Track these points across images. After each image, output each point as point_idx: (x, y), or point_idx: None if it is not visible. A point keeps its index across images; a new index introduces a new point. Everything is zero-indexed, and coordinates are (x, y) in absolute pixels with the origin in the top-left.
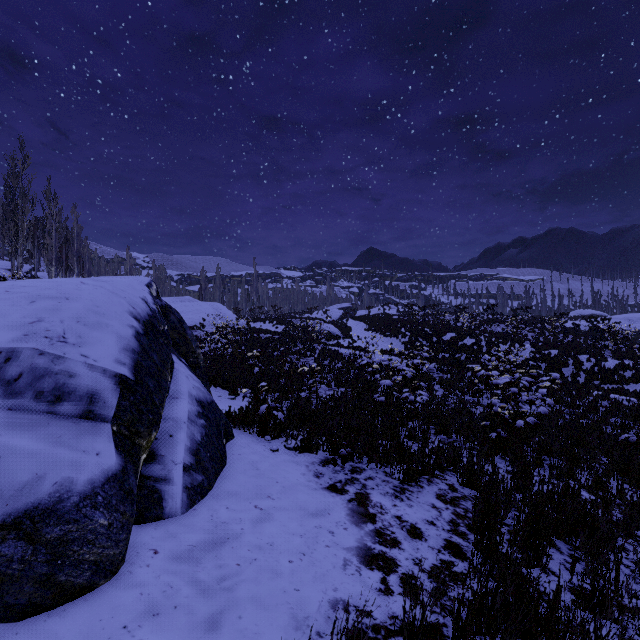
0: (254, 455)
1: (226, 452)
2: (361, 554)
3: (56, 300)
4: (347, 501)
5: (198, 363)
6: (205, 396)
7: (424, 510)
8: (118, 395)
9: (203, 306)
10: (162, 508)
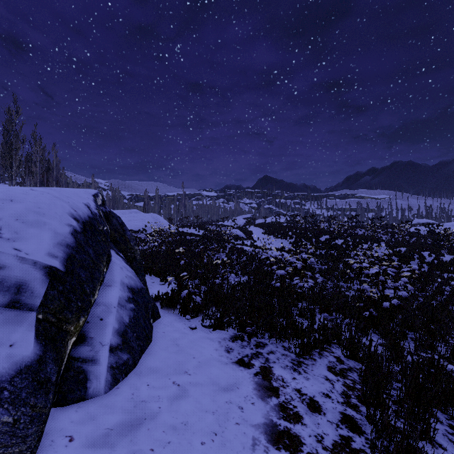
0: (176, 333)
1: (152, 330)
2: (268, 431)
3: (0, 201)
4: (253, 375)
5: (135, 257)
6: (136, 284)
7: (319, 382)
8: (46, 285)
9: (145, 216)
10: (86, 389)
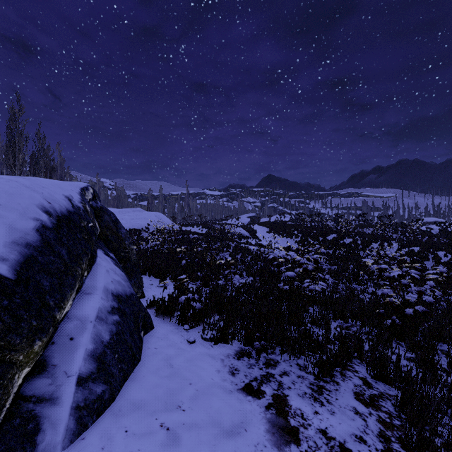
0: (170, 348)
1: (142, 346)
2: None
3: None
4: (265, 408)
5: (129, 257)
6: (124, 289)
7: (348, 418)
8: None
9: (149, 215)
10: (34, 446)
